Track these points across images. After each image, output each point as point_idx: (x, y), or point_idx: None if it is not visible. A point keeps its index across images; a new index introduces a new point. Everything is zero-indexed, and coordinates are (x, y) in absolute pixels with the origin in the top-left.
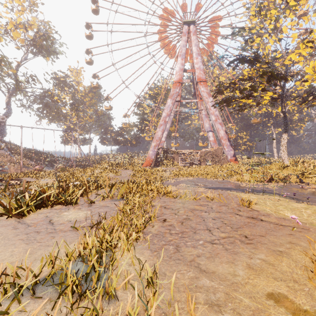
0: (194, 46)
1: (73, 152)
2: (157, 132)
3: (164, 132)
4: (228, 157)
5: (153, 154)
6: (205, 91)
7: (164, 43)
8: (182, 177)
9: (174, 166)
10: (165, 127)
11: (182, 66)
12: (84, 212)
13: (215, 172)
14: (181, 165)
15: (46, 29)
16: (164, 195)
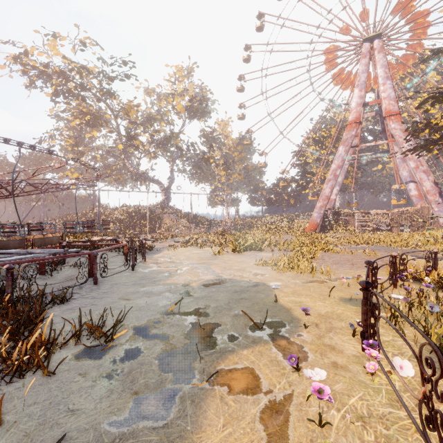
0: (379, 68)
1: (231, 216)
2: (323, 189)
3: (333, 188)
4: (440, 221)
5: (319, 216)
6: (398, 127)
7: (334, 73)
8: (355, 244)
9: (347, 232)
10: (335, 182)
11: (360, 100)
12: (271, 254)
13: (405, 240)
14: (359, 231)
15: (202, 94)
16: (326, 251)
